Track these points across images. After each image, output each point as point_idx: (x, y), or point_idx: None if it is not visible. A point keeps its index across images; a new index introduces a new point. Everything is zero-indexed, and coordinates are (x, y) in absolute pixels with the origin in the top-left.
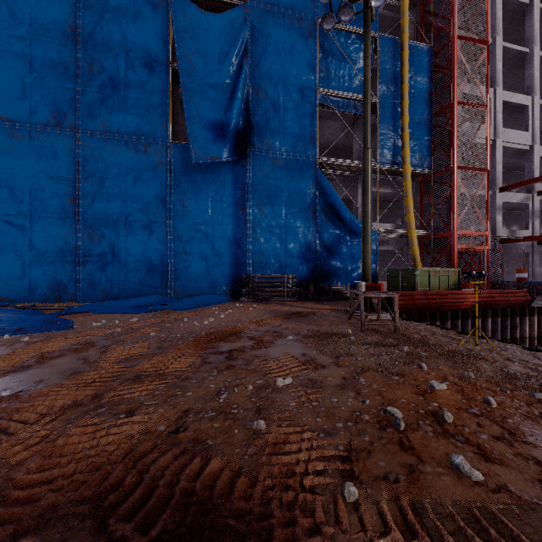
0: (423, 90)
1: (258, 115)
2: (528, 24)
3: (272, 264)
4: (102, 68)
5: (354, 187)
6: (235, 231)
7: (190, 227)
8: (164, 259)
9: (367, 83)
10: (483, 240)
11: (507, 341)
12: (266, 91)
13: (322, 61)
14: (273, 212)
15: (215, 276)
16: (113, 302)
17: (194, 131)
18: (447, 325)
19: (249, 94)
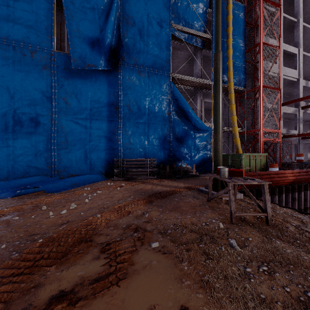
0: (240, 34)
1: (127, 38)
2: (296, 4)
3: (138, 150)
4: None
5: (194, 98)
6: (109, 125)
7: (72, 120)
8: (49, 146)
9: None
10: (278, 135)
11: None
12: (133, 20)
13: (174, 5)
14: (139, 111)
15: (93, 160)
16: None
17: (74, 43)
18: (276, 199)
19: (120, 21)
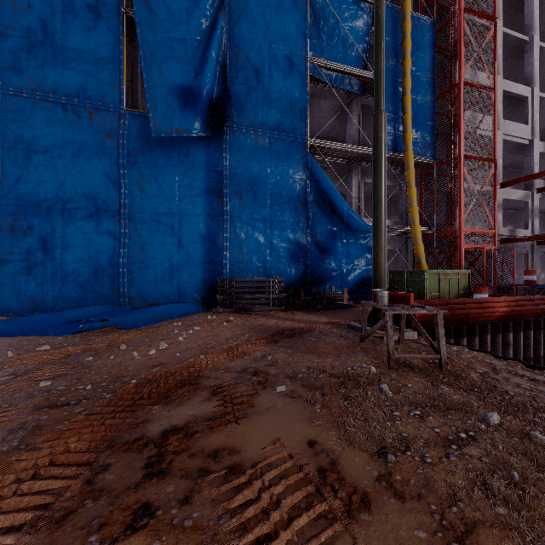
0: (426, 68)
1: (237, 83)
2: (527, 10)
3: (254, 265)
4: (29, 5)
5: (348, 178)
6: (209, 224)
7: (151, 218)
8: (116, 258)
9: (379, 23)
10: (491, 239)
11: (540, 359)
12: (247, 55)
13: (313, 26)
14: (256, 201)
15: (183, 280)
16: (32, 317)
17: (155, 96)
18: (475, 342)
19: (226, 56)
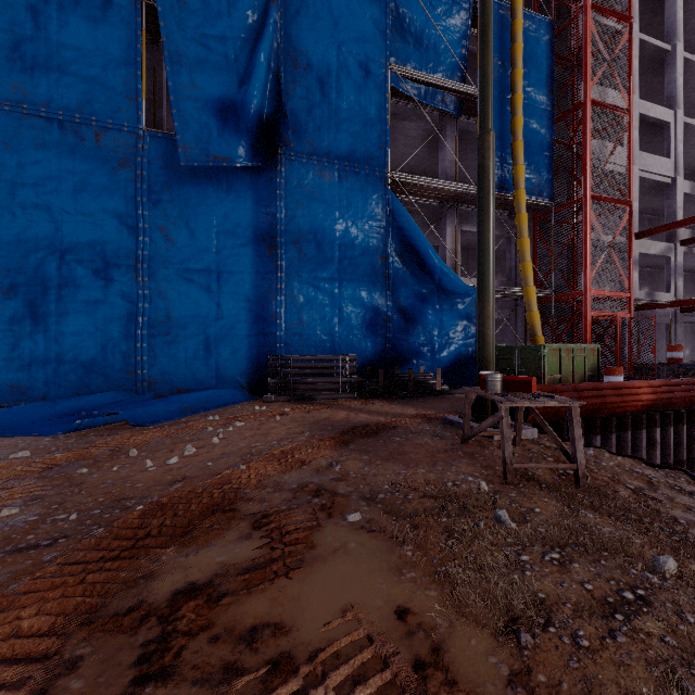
0: (542, 82)
1: (296, 97)
2: (668, 12)
3: (318, 338)
4: None
5: (441, 224)
6: (258, 284)
7: (180, 275)
8: (132, 329)
9: (486, 12)
10: (625, 305)
11: (694, 462)
12: (308, 60)
13: (395, 24)
14: (320, 254)
15: (223, 358)
16: (13, 410)
17: (184, 112)
18: (611, 441)
19: (280, 61)
